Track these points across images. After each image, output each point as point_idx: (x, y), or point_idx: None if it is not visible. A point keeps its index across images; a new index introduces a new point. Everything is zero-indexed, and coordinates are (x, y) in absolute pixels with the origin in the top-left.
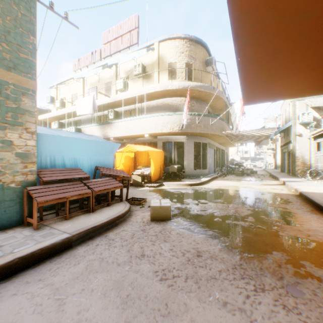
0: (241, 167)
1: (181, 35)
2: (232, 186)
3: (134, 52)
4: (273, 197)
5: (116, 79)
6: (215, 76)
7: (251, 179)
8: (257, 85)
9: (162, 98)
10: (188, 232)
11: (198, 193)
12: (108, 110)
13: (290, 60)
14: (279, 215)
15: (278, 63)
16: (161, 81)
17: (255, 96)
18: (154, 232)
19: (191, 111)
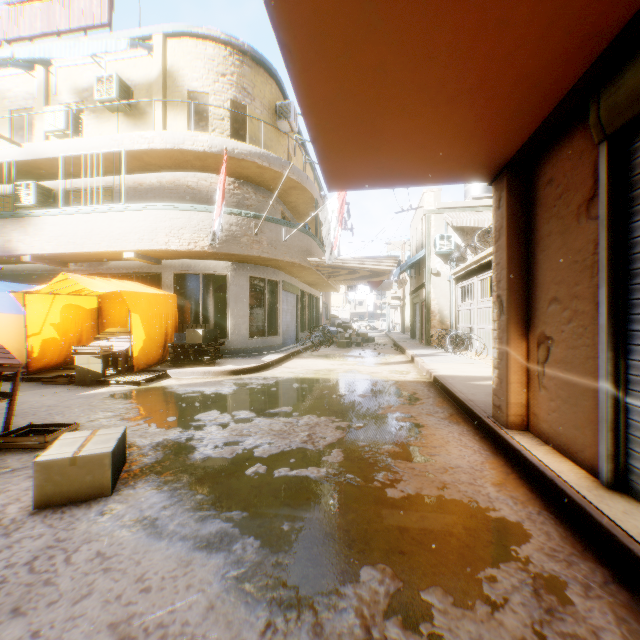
0: (349, 330)
1: (220, 35)
2: (323, 370)
3: (95, 42)
4: (392, 389)
5: (49, 106)
6: (299, 147)
7: (361, 354)
8: (344, 129)
9: (173, 169)
10: (140, 541)
11: (242, 393)
12: (15, 180)
13: (406, 55)
14: (396, 434)
15: (381, 61)
16: (171, 129)
17: (348, 167)
18: (3, 568)
19: (243, 209)
